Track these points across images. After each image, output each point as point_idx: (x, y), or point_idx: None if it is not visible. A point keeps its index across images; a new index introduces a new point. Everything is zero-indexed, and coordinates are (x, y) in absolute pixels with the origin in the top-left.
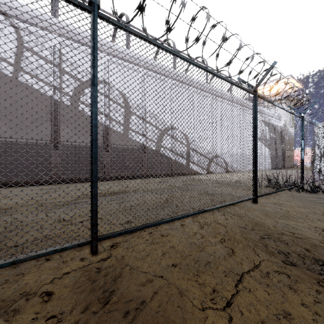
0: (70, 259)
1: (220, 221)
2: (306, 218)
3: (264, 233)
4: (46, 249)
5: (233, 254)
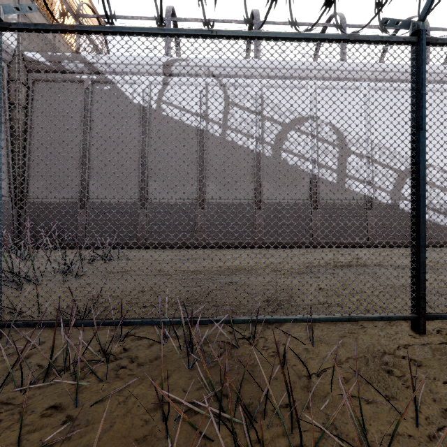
0: (393, 332)
1: None
2: None
3: None
4: (372, 314)
5: None
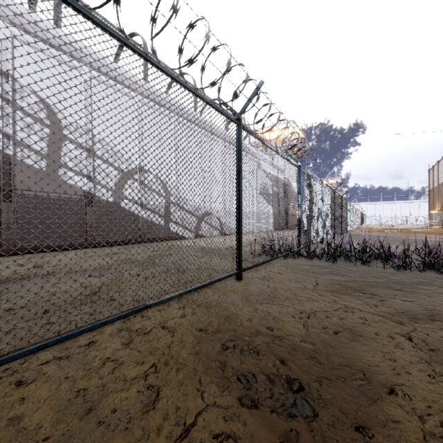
0: None
1: (172, 322)
2: (294, 298)
3: (231, 336)
4: None
5: (154, 406)
